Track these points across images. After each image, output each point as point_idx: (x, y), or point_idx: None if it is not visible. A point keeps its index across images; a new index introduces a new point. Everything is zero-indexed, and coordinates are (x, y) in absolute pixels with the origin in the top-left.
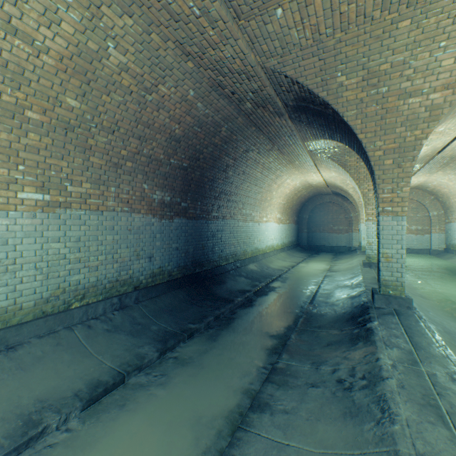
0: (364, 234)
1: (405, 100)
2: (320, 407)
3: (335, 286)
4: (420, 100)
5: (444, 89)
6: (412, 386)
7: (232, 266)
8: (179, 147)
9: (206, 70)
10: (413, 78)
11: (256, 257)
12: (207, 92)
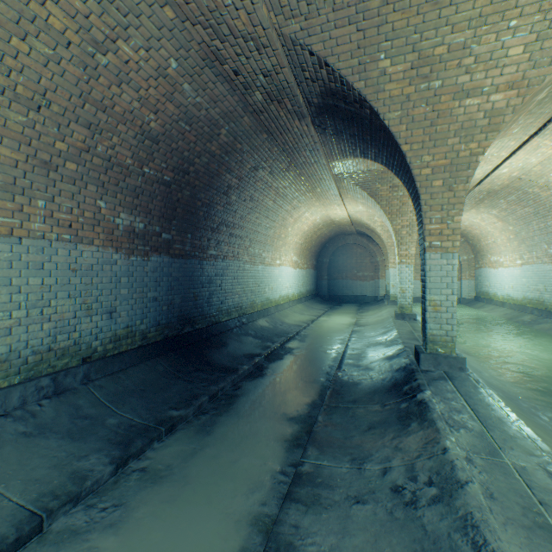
0: (393, 280)
1: (461, 101)
2: (374, 543)
3: (366, 344)
4: (479, 101)
5: (508, 89)
6: (504, 493)
7: (236, 323)
8: (158, 151)
9: (195, 25)
10: (473, 70)
11: (268, 310)
12: (198, 67)
